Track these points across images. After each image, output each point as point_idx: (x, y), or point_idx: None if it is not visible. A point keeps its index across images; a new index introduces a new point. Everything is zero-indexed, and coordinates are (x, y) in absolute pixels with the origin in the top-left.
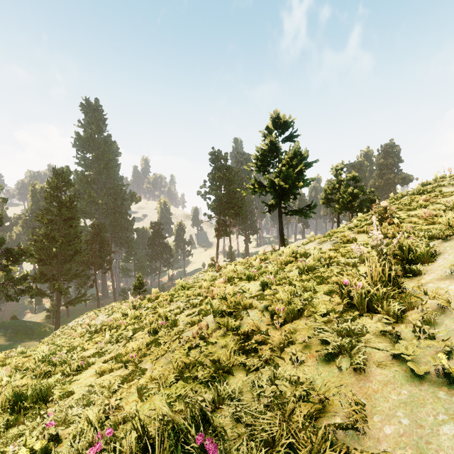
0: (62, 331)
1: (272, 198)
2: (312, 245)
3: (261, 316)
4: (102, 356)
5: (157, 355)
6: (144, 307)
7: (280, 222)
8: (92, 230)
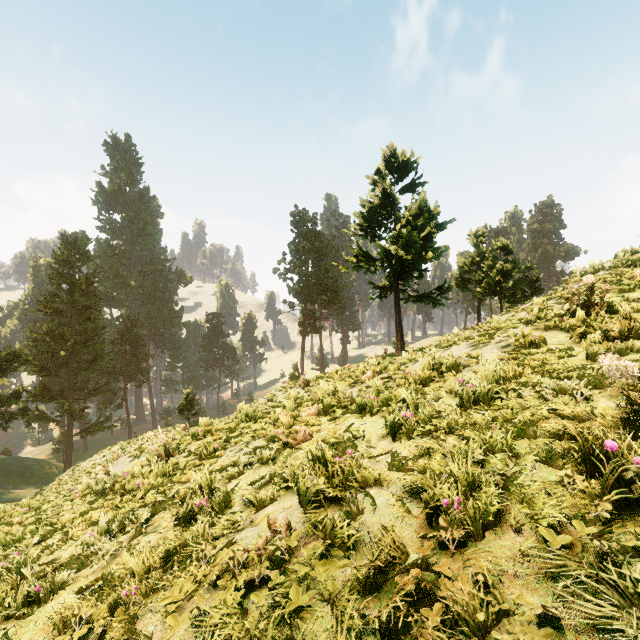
0: (71, 475)
1: (386, 276)
2: (460, 348)
3: (402, 508)
4: (86, 566)
5: (178, 595)
6: (184, 450)
7: (397, 312)
8: (121, 324)
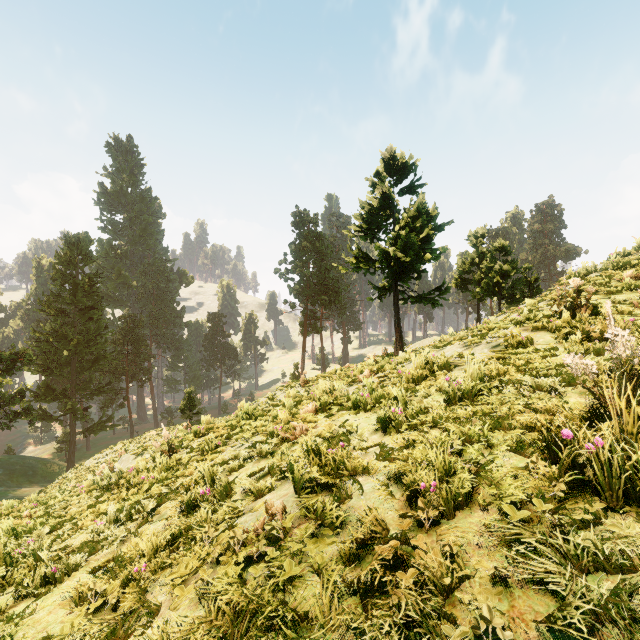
0: (74, 473)
1: (385, 277)
2: (453, 348)
3: (387, 492)
4: (97, 551)
5: (184, 571)
6: (187, 447)
7: (396, 313)
8: (123, 324)
